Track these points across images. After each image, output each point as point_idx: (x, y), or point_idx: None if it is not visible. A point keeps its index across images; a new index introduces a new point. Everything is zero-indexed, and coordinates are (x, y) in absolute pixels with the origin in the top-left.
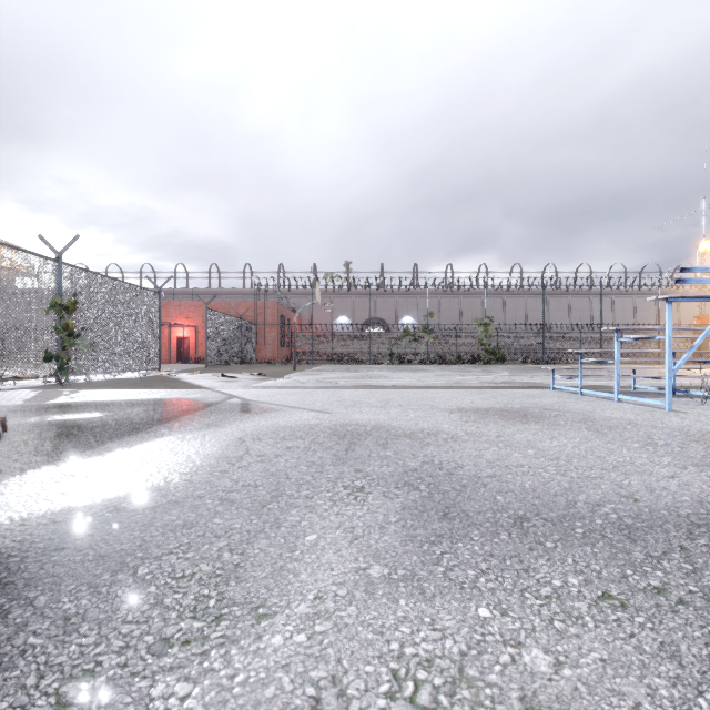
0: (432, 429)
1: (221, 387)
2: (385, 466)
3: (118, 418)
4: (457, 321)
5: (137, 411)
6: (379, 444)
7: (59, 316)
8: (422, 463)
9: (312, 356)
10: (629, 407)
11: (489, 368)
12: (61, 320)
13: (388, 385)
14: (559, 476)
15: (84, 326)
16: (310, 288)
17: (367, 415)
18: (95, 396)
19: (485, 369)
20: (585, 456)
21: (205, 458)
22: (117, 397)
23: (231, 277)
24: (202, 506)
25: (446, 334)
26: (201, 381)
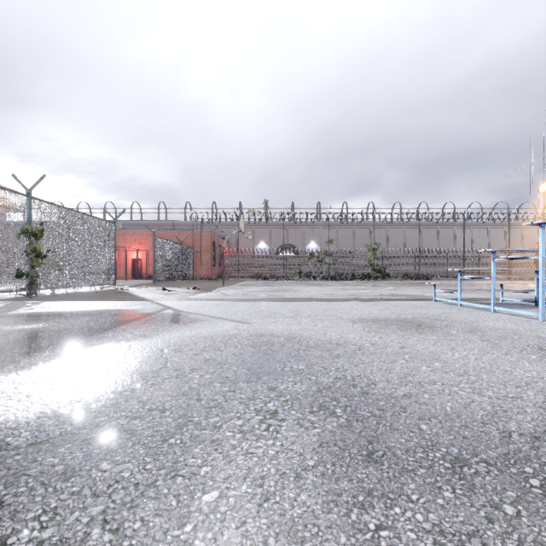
0: (339, 340)
1: (160, 299)
2: (298, 383)
3: (59, 329)
4: (351, 246)
5: (80, 321)
6: (292, 356)
7: (28, 241)
8: (334, 378)
9: (238, 274)
10: (506, 317)
11: (378, 283)
12: (31, 244)
13: (298, 297)
14: (477, 396)
15: (51, 249)
16: (236, 221)
17: (281, 325)
18: (52, 307)
19: (374, 284)
20: (491, 370)
21: (122, 373)
22: (69, 308)
23: (175, 212)
24: (95, 441)
25: (342, 256)
26: (146, 294)
